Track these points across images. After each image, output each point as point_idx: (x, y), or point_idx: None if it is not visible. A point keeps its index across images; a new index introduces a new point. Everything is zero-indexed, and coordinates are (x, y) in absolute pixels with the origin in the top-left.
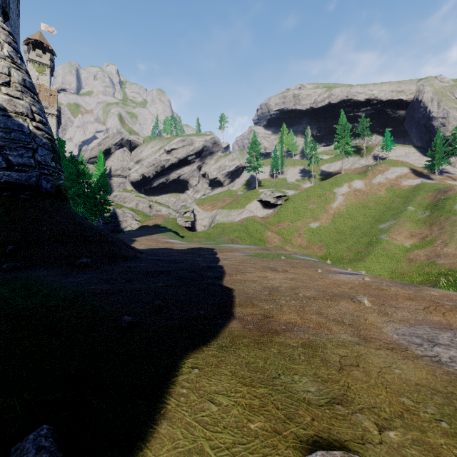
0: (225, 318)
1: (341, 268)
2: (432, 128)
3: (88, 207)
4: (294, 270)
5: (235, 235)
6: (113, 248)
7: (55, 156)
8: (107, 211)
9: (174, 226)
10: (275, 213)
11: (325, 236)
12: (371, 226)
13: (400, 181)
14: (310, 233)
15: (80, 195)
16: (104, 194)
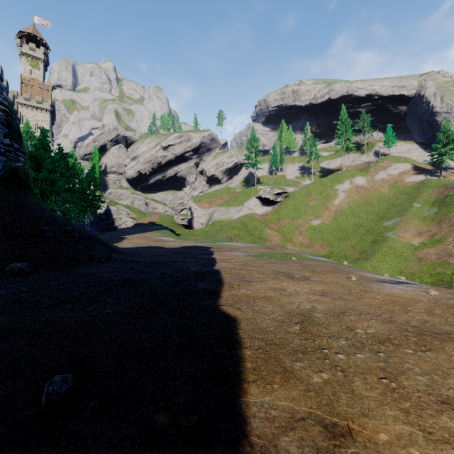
0: (222, 451)
1: (373, 273)
2: (435, 123)
3: (79, 203)
4: (317, 276)
5: (233, 233)
6: (79, 247)
7: (11, 131)
8: (98, 207)
9: (170, 223)
10: (274, 211)
11: (328, 234)
12: (375, 224)
13: (403, 177)
14: (312, 231)
15: (70, 190)
16: (94, 189)
